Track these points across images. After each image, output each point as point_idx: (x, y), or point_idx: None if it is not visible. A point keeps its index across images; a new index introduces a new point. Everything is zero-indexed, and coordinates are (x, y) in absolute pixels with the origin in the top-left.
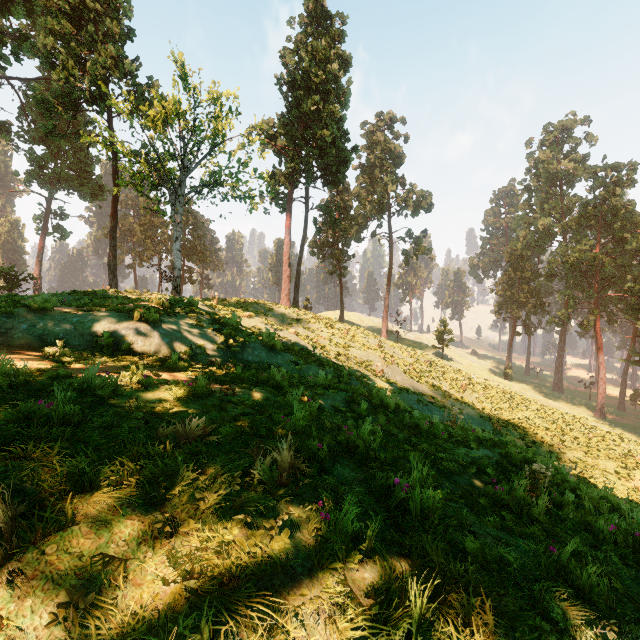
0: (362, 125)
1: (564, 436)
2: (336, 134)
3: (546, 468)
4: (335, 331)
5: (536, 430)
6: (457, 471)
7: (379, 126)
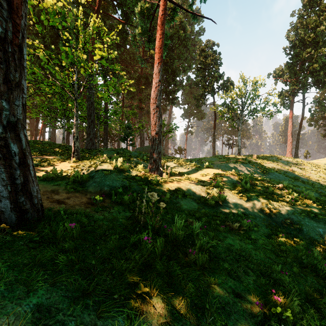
0: None
1: None
2: (324, 61)
3: None
4: (322, 170)
5: None
6: None
7: None
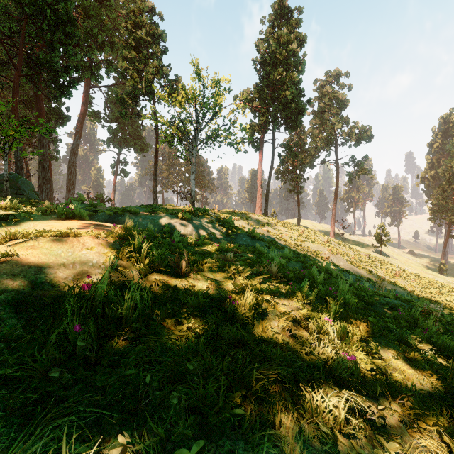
0: (314, 82)
1: None
2: (295, 93)
3: (451, 319)
4: (294, 231)
5: None
6: (374, 303)
7: (328, 81)
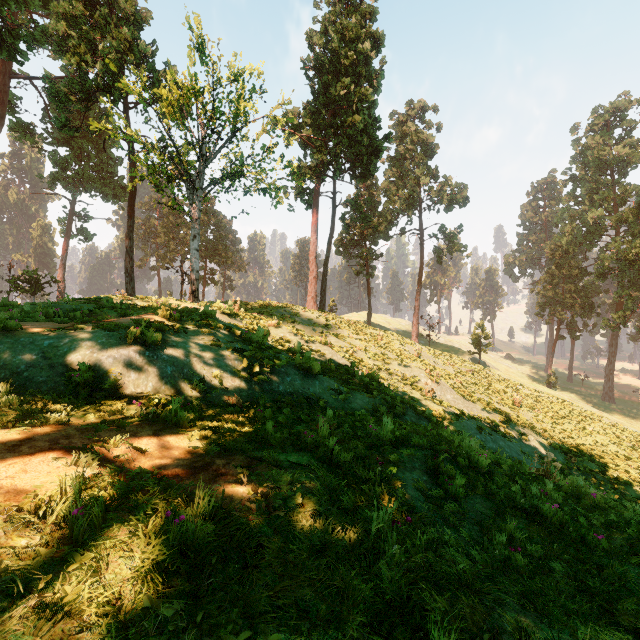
0: (391, 115)
1: None
2: (367, 121)
3: None
4: (367, 338)
5: (615, 460)
6: None
7: (409, 115)
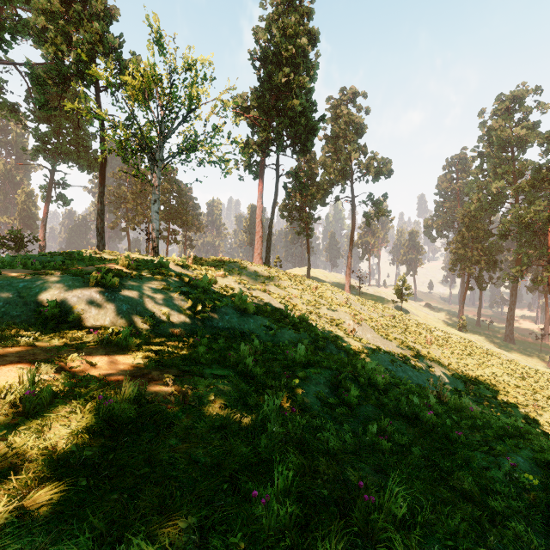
0: (327, 100)
1: (536, 395)
2: (305, 105)
3: None
4: (304, 288)
5: (506, 388)
6: (533, 541)
7: (343, 100)
